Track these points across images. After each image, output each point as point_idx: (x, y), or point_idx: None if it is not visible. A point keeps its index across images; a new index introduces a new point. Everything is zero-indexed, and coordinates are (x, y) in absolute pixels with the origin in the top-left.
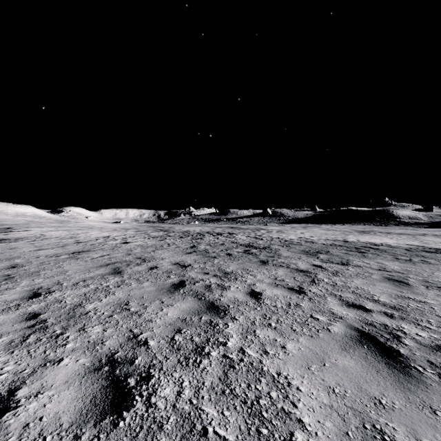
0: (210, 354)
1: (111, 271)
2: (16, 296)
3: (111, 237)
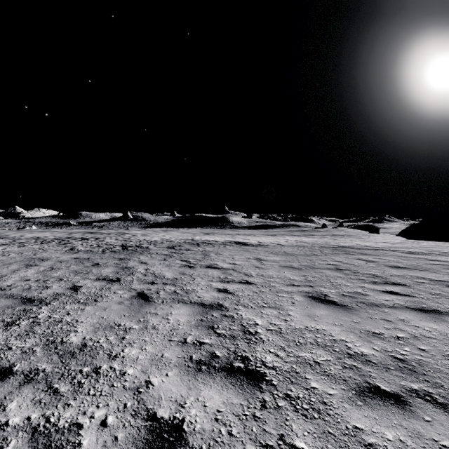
0: (136, 274)
1: (26, 265)
2: None
3: None
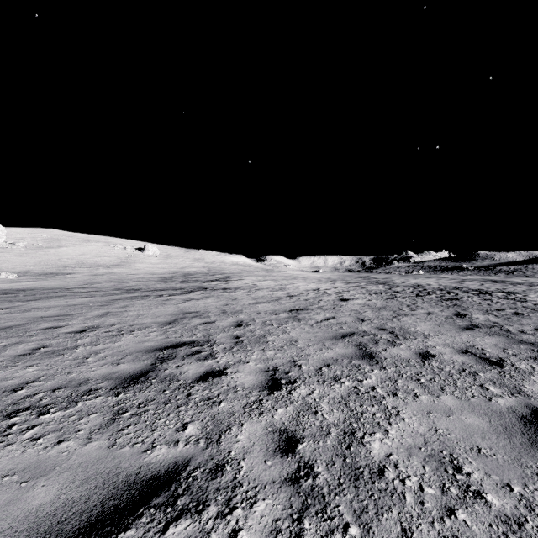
0: None
1: (356, 350)
2: (252, 380)
3: (322, 290)
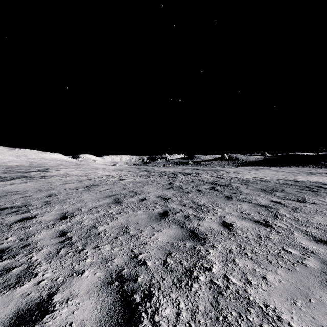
0: (198, 278)
1: (113, 201)
2: (52, 217)
3: (111, 175)
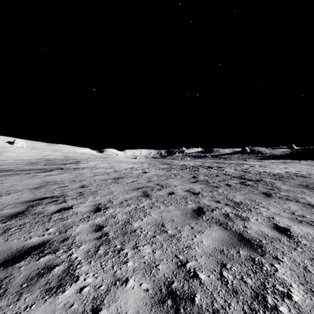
0: (279, 310)
1: (141, 194)
2: (86, 209)
3: (135, 168)
